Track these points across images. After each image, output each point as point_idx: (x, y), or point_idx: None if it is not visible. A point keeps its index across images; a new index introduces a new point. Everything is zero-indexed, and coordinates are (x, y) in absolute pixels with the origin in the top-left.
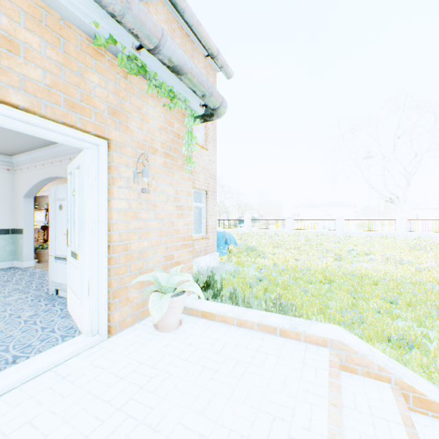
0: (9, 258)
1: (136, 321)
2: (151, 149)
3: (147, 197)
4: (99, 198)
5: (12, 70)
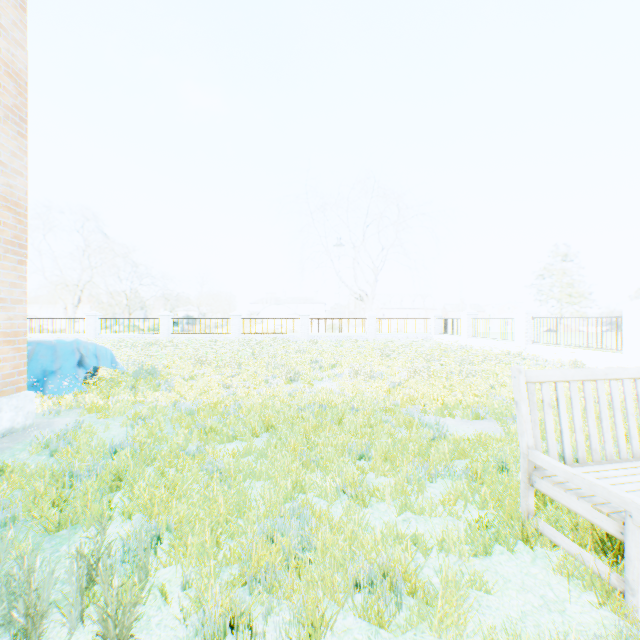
0: None
1: None
2: None
3: None
4: None
5: None
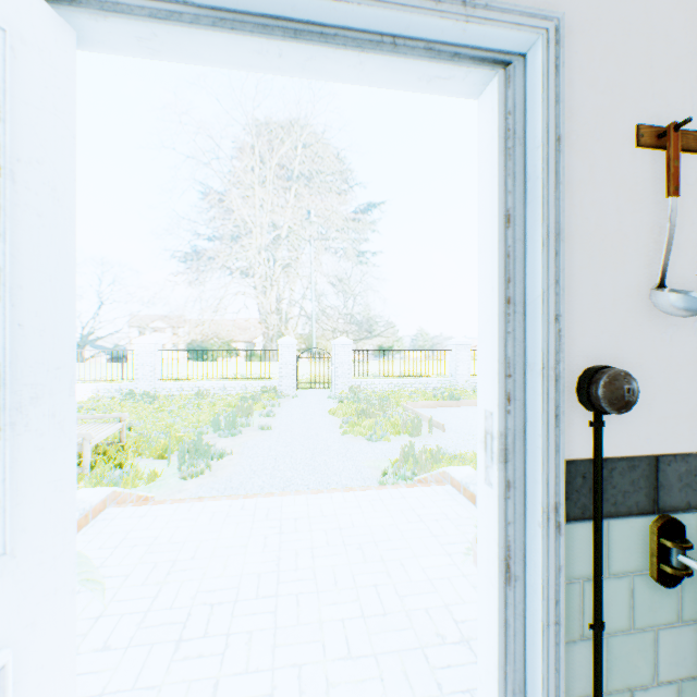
0: None
1: None
2: None
3: None
4: None
5: None
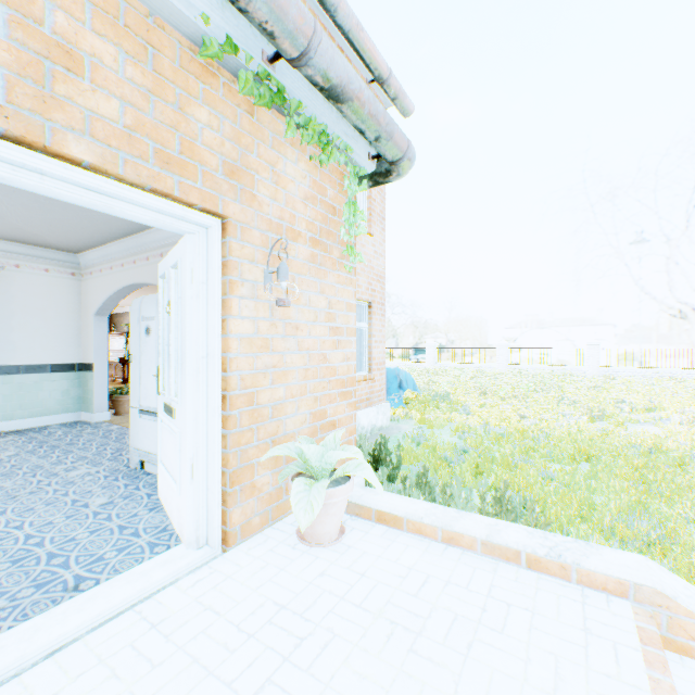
0: (75, 408)
1: (267, 523)
2: (291, 232)
3: (284, 313)
4: (209, 316)
5: (71, 101)
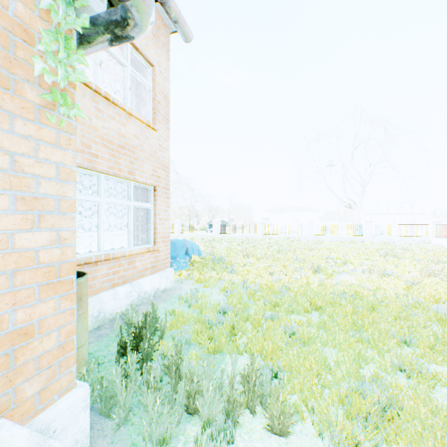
0: None
1: None
2: None
3: None
4: None
5: None
